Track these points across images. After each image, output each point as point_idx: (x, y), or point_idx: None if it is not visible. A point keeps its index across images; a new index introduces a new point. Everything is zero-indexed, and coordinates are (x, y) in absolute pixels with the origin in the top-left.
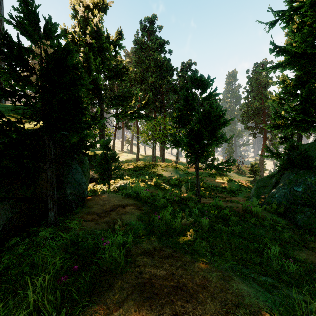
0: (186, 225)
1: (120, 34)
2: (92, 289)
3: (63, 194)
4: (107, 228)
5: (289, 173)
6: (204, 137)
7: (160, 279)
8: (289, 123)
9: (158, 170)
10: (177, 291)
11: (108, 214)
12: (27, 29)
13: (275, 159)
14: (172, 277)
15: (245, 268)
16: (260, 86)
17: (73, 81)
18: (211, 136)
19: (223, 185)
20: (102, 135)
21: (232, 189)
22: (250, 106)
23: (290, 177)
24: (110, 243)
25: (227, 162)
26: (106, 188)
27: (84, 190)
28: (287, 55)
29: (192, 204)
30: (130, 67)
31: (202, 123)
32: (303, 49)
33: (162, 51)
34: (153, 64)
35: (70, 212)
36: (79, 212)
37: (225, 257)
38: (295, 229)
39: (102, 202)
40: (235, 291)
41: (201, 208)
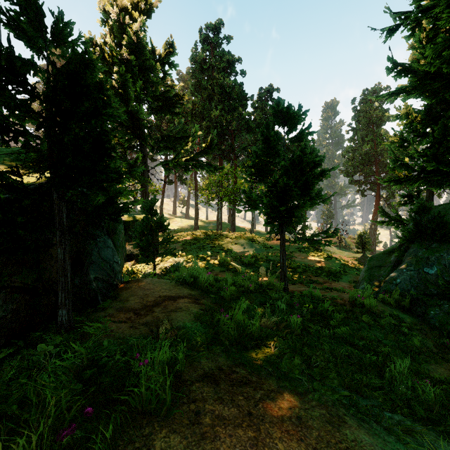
0: (268, 328)
1: (170, 47)
2: (117, 445)
3: (85, 280)
4: (148, 334)
5: (417, 248)
6: (292, 194)
7: (229, 425)
8: (415, 175)
9: (226, 243)
10: (258, 447)
11: (150, 310)
12: (26, 30)
13: (394, 227)
14: (249, 421)
15: (360, 397)
16: (372, 123)
17: (95, 108)
18: (302, 193)
19: (320, 264)
20: (146, 192)
21: (332, 271)
22: (356, 152)
23: (417, 254)
24: (149, 362)
25: (326, 231)
26: (150, 270)
27: (116, 274)
28: (413, 75)
29: (275, 294)
30: (185, 95)
31: (290, 175)
32: (437, 66)
33: (231, 72)
34: (219, 91)
35: (95, 306)
36: (108, 307)
37: (331, 382)
38: (427, 330)
39: (142, 292)
40: (351, 444)
41: (289, 300)
